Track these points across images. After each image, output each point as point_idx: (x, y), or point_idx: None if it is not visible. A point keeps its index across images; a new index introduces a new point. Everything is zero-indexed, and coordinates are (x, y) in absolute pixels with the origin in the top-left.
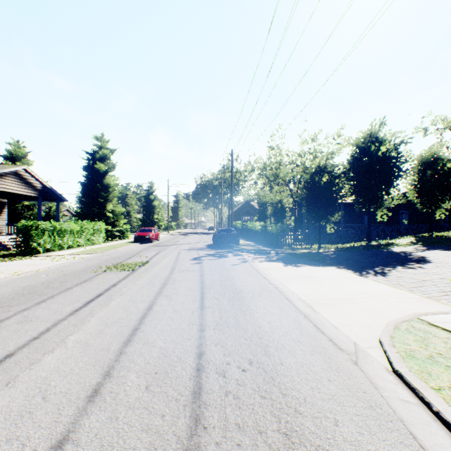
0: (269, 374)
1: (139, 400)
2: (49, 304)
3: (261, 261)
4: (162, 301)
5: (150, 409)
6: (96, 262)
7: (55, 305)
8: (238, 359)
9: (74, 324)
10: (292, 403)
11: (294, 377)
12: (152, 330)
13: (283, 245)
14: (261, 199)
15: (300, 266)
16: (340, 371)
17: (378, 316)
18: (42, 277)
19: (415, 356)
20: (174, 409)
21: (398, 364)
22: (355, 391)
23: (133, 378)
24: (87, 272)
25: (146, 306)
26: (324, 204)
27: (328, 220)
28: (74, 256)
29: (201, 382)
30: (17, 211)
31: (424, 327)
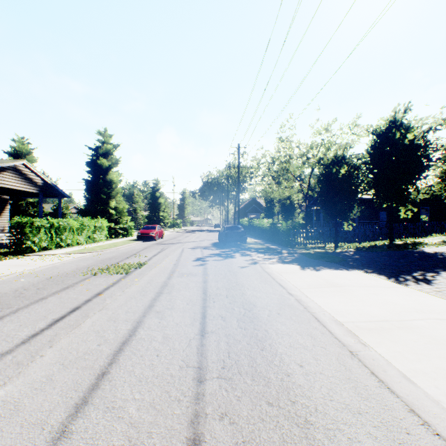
0: None
1: None
2: (5, 323)
3: (273, 262)
4: (151, 321)
5: None
6: (90, 263)
7: (11, 325)
8: None
9: (18, 362)
10: None
11: None
12: (126, 377)
13: (295, 244)
14: (268, 195)
15: (320, 269)
16: None
17: None
18: (21, 281)
19: None
20: None
21: None
22: None
23: None
24: (74, 275)
25: (128, 330)
26: (342, 198)
27: (345, 217)
28: (68, 256)
29: None
30: (21, 208)
31: None
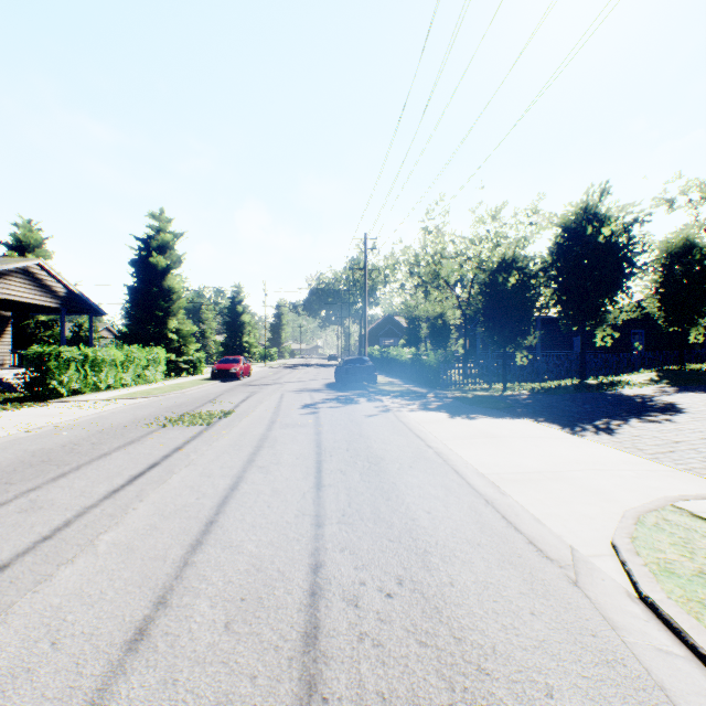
0: (432, 602)
1: (214, 649)
2: (72, 479)
3: (413, 409)
4: (254, 476)
5: (232, 665)
6: (151, 411)
7: (81, 482)
8: (379, 575)
9: (110, 514)
10: (472, 655)
11: (474, 608)
12: (237, 524)
13: (447, 384)
14: (410, 311)
15: (475, 417)
16: (551, 596)
17: (607, 501)
18: (64, 435)
19: (675, 571)
20: (272, 664)
21: (648, 586)
22: (578, 633)
23: (204, 609)
24: (136, 427)
25: (229, 484)
26: (512, 318)
27: (517, 345)
28: (116, 402)
29: (317, 616)
30: (28, 331)
31: (685, 521)
